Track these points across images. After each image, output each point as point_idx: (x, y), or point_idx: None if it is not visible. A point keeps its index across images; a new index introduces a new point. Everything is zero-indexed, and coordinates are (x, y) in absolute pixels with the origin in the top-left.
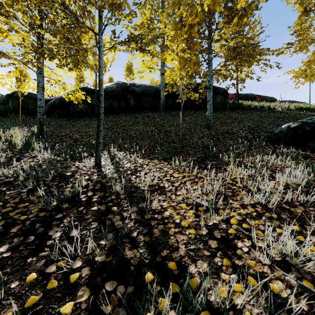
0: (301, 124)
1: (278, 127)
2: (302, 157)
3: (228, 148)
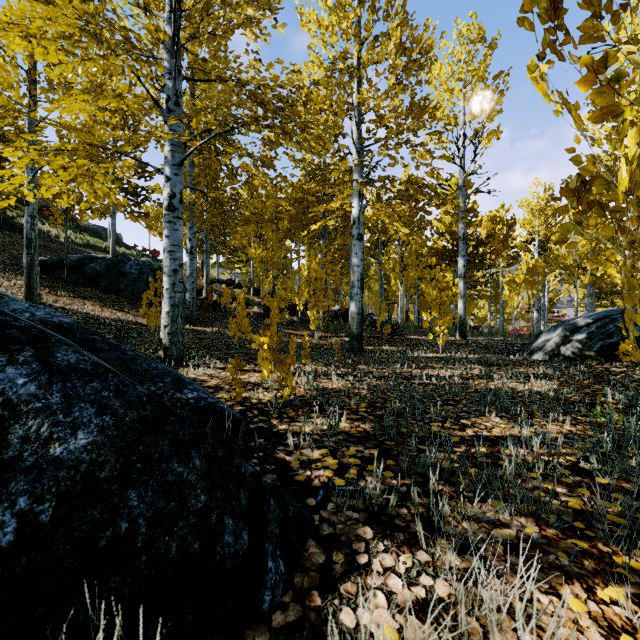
0: (47, 259)
1: None
2: (41, 278)
3: None
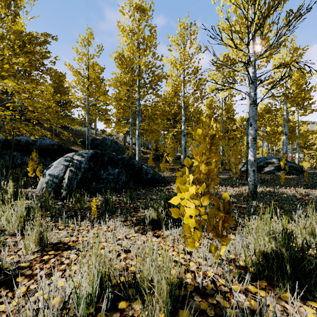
0: (83, 140)
1: (78, 139)
2: (83, 146)
3: (68, 144)
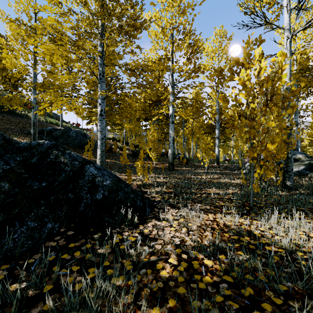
0: None
1: None
2: None
3: (11, 134)
